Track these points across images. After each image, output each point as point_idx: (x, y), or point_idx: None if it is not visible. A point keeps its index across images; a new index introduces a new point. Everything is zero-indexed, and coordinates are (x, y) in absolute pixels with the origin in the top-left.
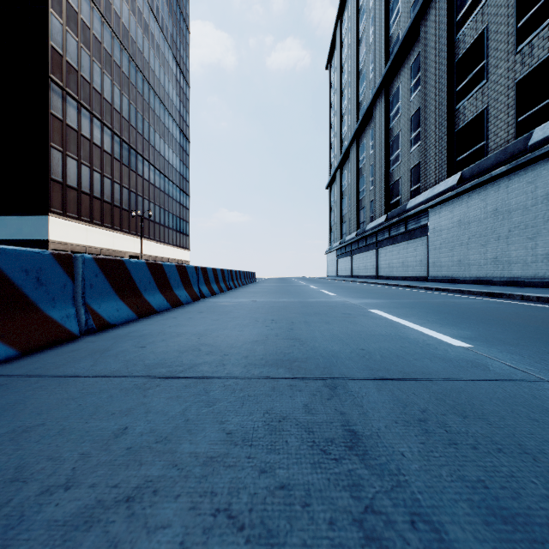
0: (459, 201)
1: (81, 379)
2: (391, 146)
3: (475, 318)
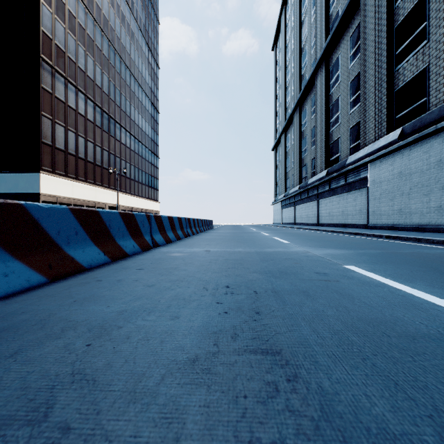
0: (400, 154)
1: None
2: (331, 110)
3: None
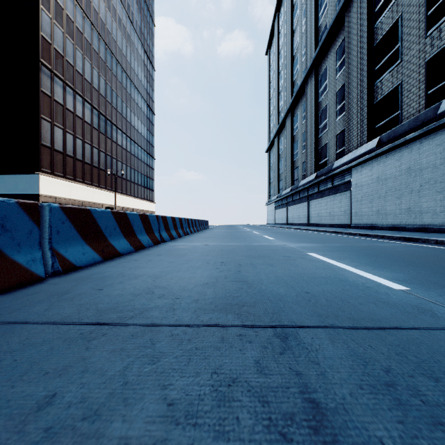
0: (377, 161)
1: (28, 326)
2: (320, 116)
3: (402, 261)
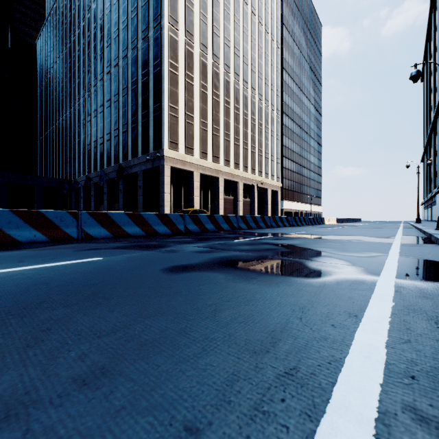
0: (438, 195)
1: None
2: (436, 159)
3: None
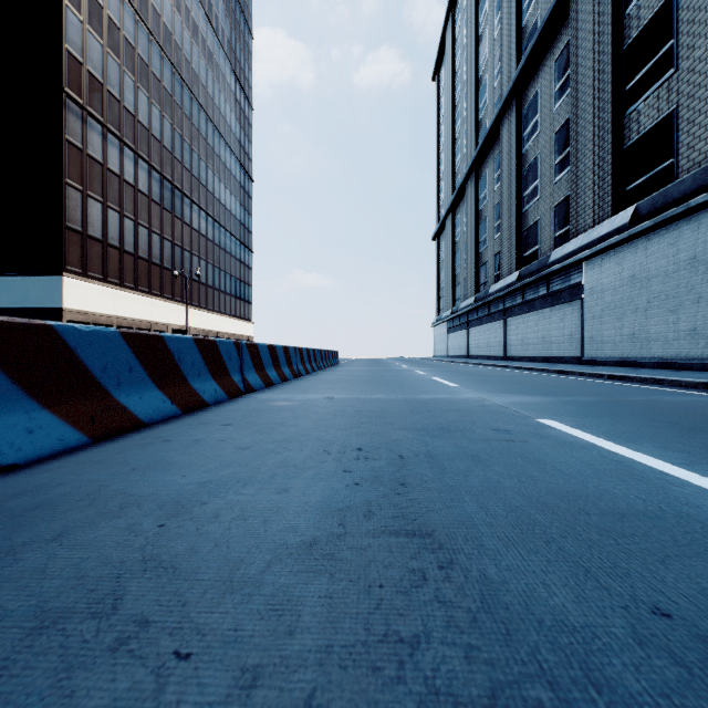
0: (632, 247)
1: None
2: (525, 176)
3: None
